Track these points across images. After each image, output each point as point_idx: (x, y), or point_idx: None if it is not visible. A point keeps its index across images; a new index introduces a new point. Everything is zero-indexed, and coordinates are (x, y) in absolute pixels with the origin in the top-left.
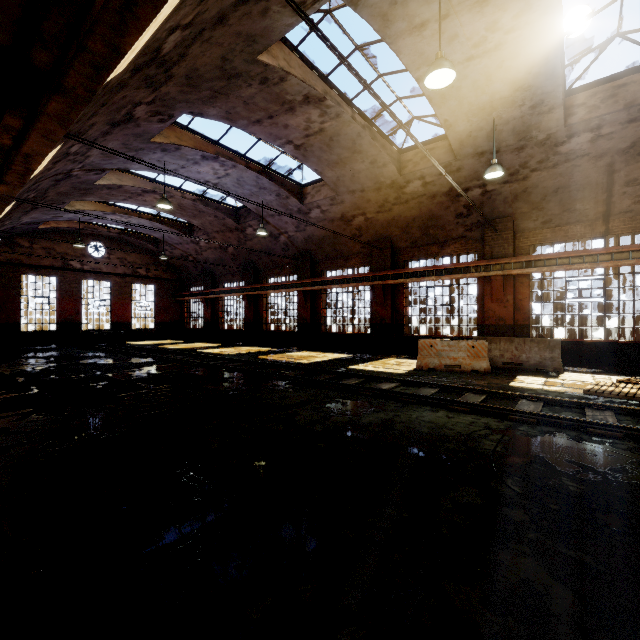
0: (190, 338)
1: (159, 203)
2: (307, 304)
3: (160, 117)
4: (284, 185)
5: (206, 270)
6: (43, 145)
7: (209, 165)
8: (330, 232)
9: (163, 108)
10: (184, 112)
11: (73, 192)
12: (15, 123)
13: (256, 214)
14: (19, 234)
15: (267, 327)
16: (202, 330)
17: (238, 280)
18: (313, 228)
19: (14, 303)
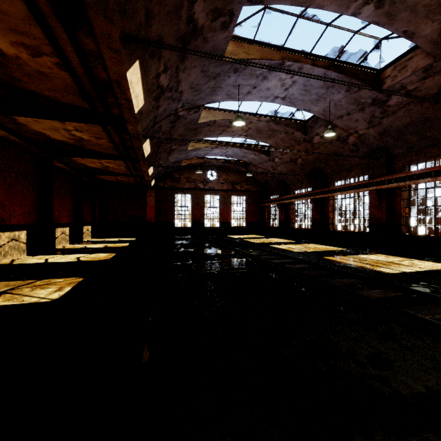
0: (269, 234)
1: (234, 121)
2: (381, 203)
3: (221, 20)
4: (355, 75)
5: (280, 181)
6: (117, 63)
7: (276, 76)
8: (417, 117)
9: (220, 2)
10: (242, 3)
11: (188, 133)
12: (93, 45)
13: (323, 121)
14: (174, 171)
15: (333, 227)
16: (277, 228)
17: (306, 186)
18: (391, 118)
19: (172, 211)
